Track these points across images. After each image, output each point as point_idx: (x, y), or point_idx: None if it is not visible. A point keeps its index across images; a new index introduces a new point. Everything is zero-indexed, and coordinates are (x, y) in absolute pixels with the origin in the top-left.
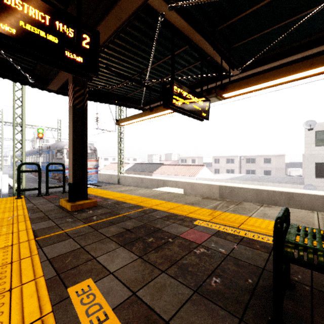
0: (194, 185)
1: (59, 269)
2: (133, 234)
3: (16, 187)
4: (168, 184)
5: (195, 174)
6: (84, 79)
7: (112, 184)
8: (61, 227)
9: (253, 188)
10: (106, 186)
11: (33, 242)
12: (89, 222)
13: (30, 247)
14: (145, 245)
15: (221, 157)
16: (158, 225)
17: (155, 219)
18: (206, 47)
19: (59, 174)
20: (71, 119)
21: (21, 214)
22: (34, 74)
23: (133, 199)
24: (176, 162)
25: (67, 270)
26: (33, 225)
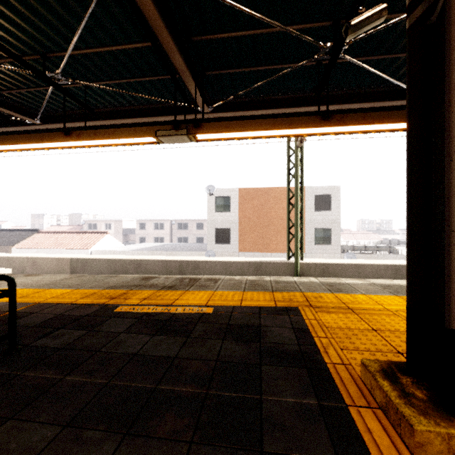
0: (37, 261)
1: None
2: None
3: None
4: None
5: (89, 246)
6: None
7: None
8: None
9: (106, 258)
10: None
11: None
12: None
13: None
14: None
15: (148, 221)
16: None
17: None
18: None
19: None
20: None
21: None
22: None
23: None
24: (79, 228)
25: None
26: None
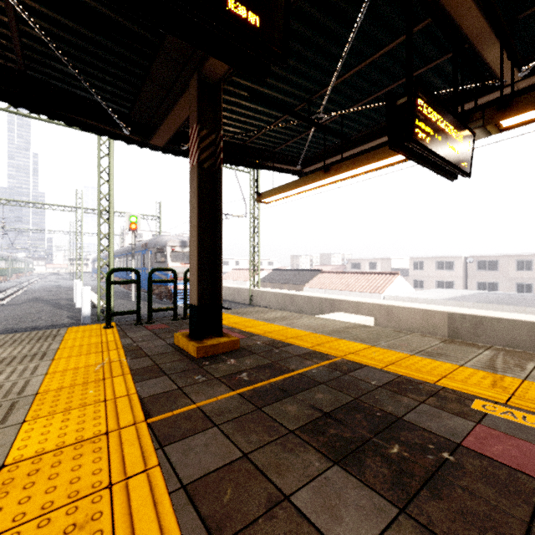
0: (394, 310)
1: (215, 524)
2: (343, 426)
3: (101, 305)
4: (341, 307)
5: (381, 290)
6: (215, 115)
7: (240, 303)
8: (188, 395)
9: (529, 321)
10: (230, 306)
11: (145, 428)
12: (237, 386)
13: (141, 442)
14: (392, 466)
15: (427, 259)
16: (388, 405)
17: (372, 390)
18: (468, 18)
19: (160, 286)
20: (195, 188)
21: (115, 359)
22: (130, 120)
23: (300, 338)
24: (341, 268)
25: (233, 531)
26: (137, 385)
